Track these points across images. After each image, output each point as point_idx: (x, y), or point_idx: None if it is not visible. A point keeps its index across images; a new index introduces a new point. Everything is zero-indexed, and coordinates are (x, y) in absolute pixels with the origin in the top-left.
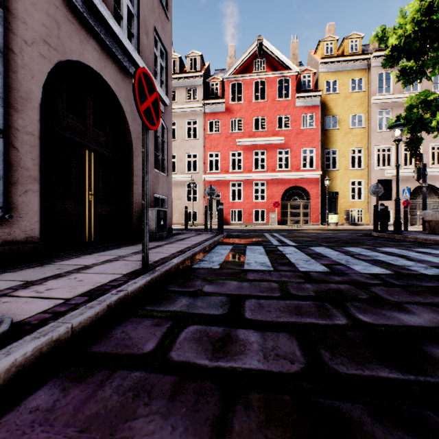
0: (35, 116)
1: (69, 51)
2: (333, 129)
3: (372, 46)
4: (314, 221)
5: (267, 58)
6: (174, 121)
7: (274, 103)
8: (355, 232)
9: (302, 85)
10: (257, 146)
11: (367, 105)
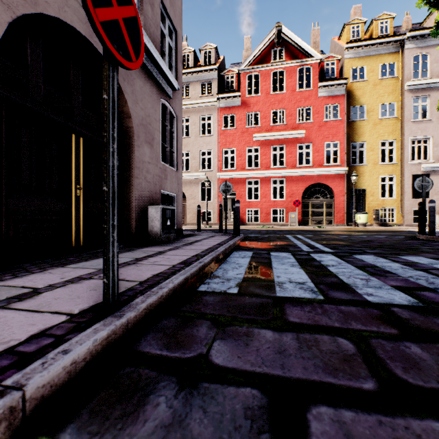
0: None
1: (43, 3)
2: (360, 120)
3: (404, 27)
4: (339, 222)
5: (286, 46)
6: (188, 117)
7: (294, 95)
8: (393, 234)
9: (324, 73)
10: (275, 141)
11: (399, 93)
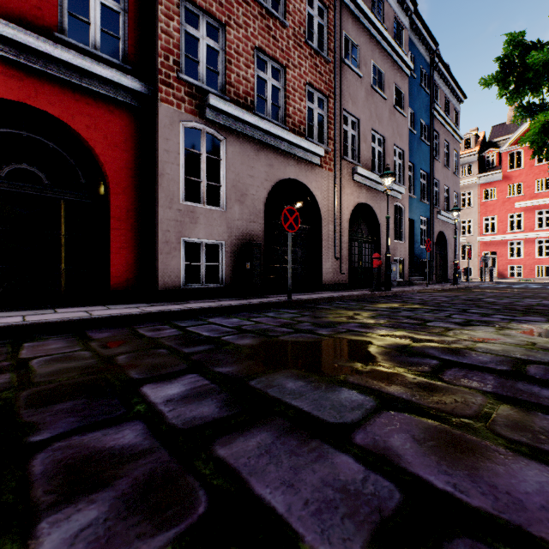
0: (434, 252)
1: (437, 231)
2: None
3: None
4: None
5: None
6: None
7: None
8: None
9: None
10: (540, 206)
11: None
